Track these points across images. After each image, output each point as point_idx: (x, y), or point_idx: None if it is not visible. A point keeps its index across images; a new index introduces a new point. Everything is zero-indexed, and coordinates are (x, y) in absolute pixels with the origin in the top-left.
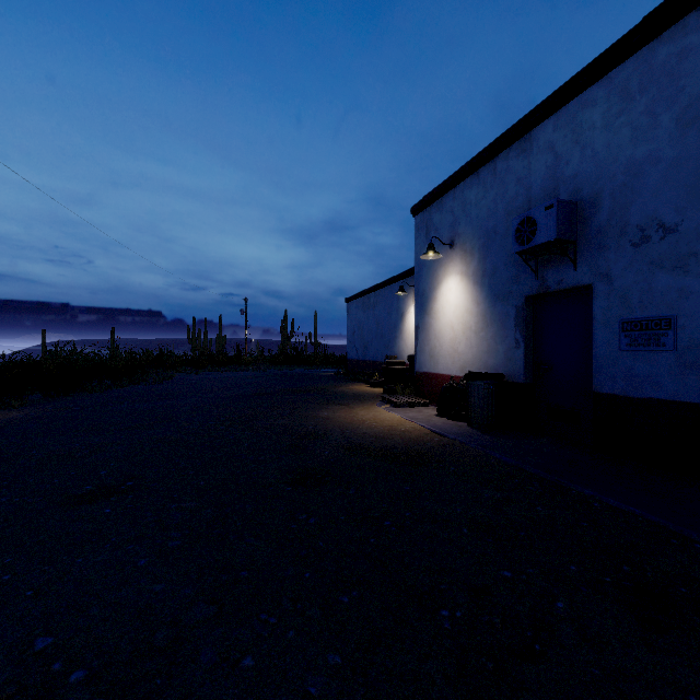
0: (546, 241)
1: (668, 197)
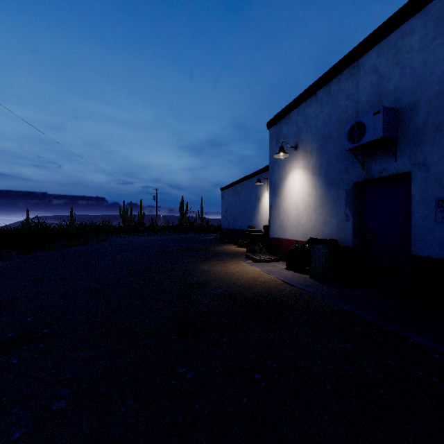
0: (373, 139)
1: None
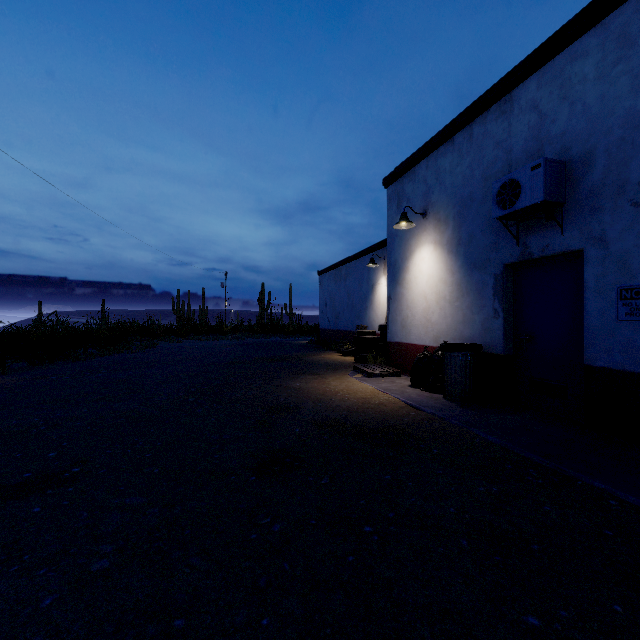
0: (532, 203)
1: None
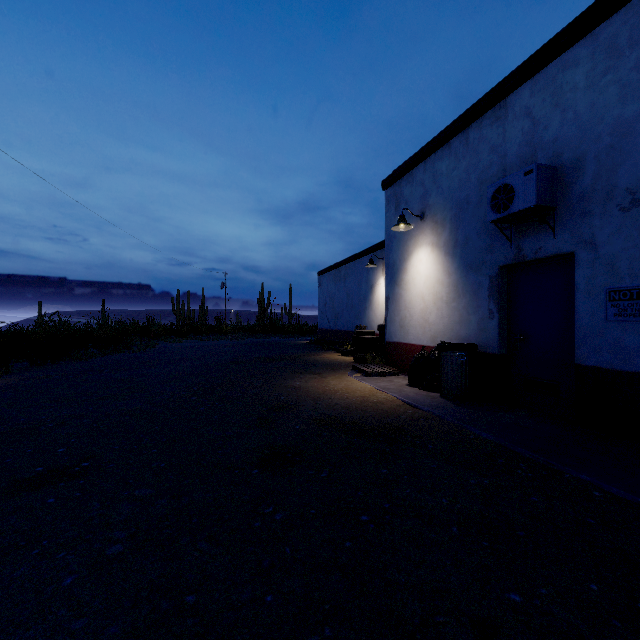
0: (525, 207)
1: None
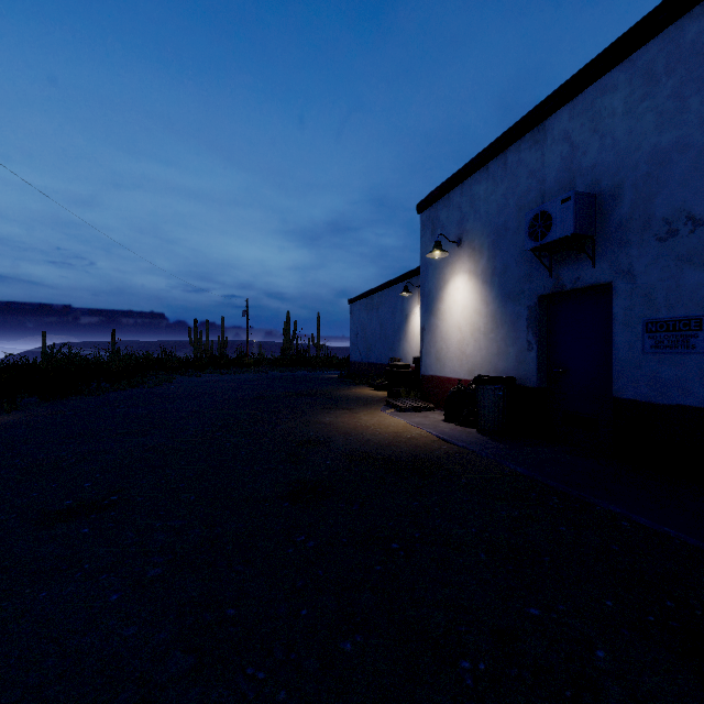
0: (562, 236)
1: (699, 187)
